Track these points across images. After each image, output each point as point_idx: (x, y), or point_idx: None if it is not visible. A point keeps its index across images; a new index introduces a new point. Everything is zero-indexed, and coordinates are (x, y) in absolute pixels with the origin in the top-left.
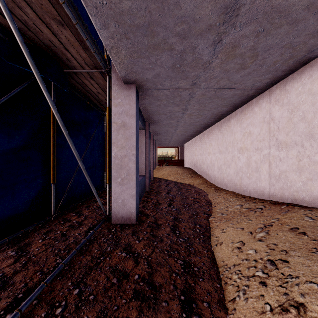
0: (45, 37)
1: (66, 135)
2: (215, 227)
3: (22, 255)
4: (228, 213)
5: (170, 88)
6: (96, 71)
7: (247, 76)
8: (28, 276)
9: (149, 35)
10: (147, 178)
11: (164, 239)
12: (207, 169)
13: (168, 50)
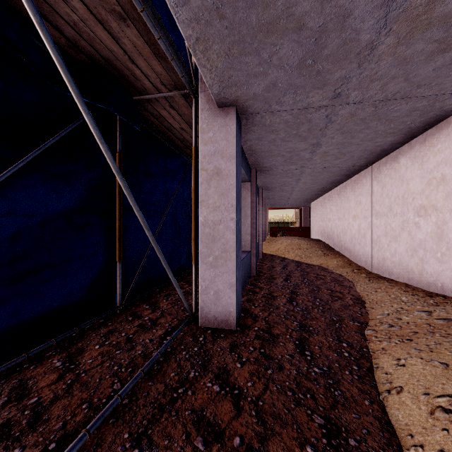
0: (104, 46)
1: (124, 188)
2: (381, 352)
3: (70, 368)
4: (402, 325)
5: (293, 108)
6: (176, 94)
7: (449, 67)
8: (70, 409)
9: (259, 4)
10: (254, 255)
11: (284, 365)
12: (351, 242)
13: (294, 32)
